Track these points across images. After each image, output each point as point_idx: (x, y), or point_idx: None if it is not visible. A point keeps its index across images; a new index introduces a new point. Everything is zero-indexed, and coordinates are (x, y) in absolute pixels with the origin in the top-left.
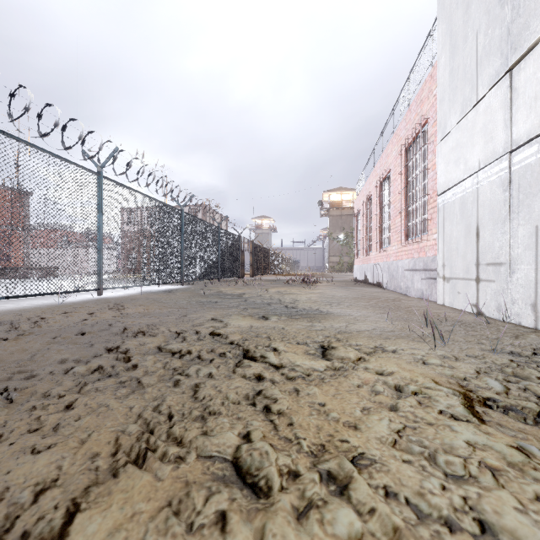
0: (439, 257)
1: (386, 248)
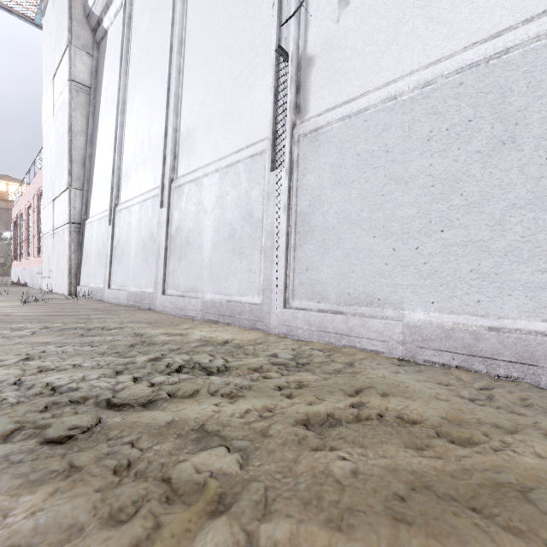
0: (43, 267)
1: (30, 257)
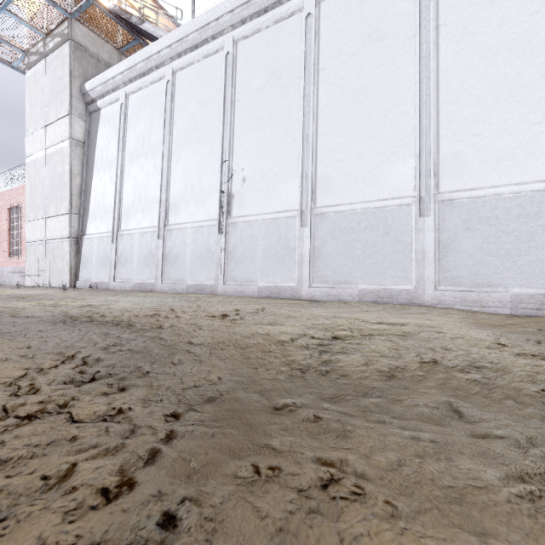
0: (26, 267)
1: None
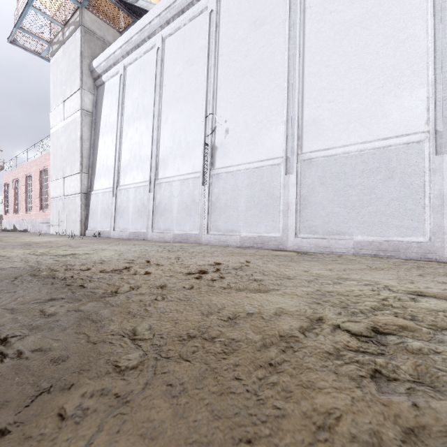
0: (51, 219)
1: (30, 212)
